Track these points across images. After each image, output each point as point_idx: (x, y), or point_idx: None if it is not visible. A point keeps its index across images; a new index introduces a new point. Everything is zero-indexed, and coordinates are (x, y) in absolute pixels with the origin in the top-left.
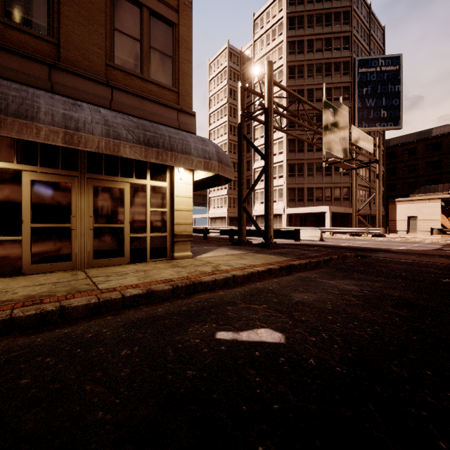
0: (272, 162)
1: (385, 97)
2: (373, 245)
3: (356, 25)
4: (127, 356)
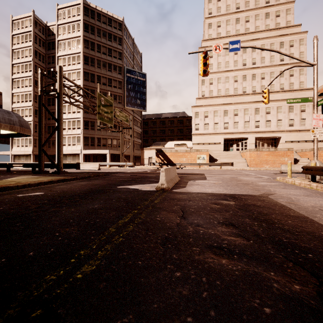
0: (62, 124)
1: (139, 93)
2: (122, 170)
3: (125, 48)
4: None
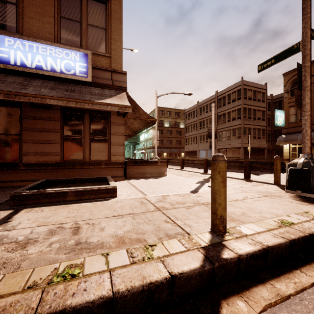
0: None
1: None
2: None
3: None
4: None
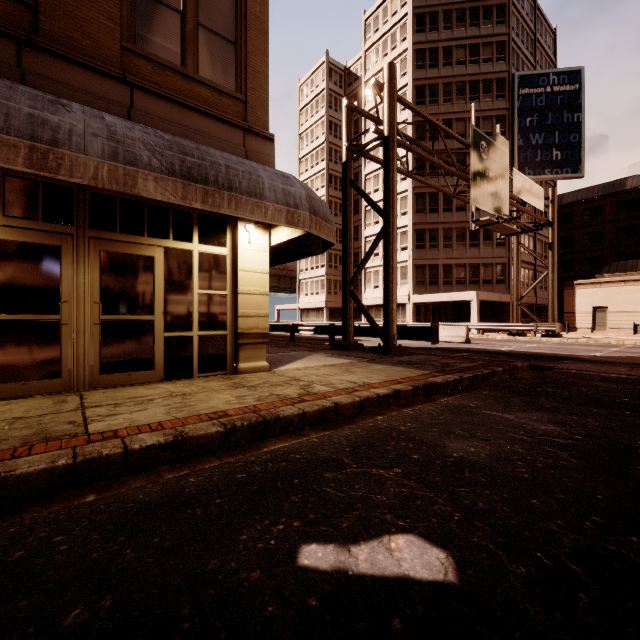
0: (395, 220)
1: (559, 130)
2: (549, 349)
3: (515, 25)
4: (74, 634)
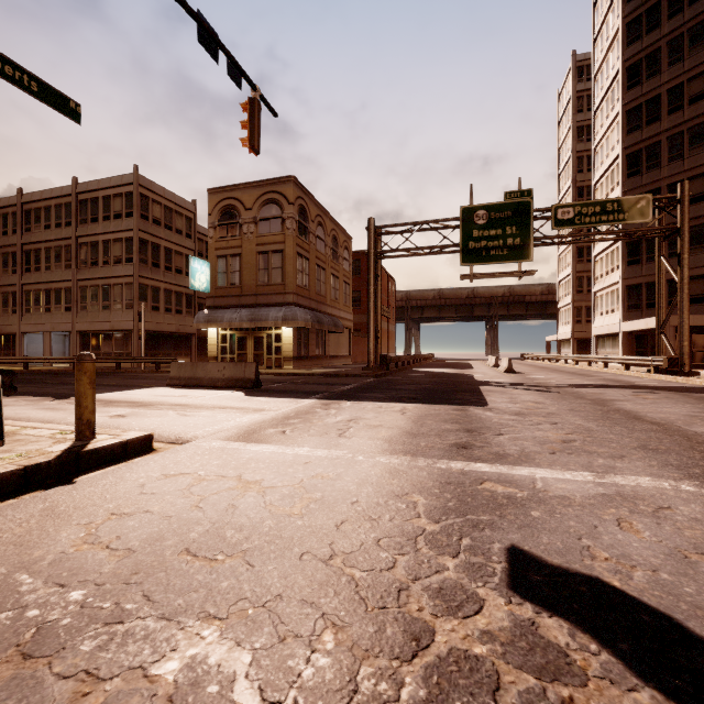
0: (370, 300)
1: None
2: (509, 377)
3: None
4: None
